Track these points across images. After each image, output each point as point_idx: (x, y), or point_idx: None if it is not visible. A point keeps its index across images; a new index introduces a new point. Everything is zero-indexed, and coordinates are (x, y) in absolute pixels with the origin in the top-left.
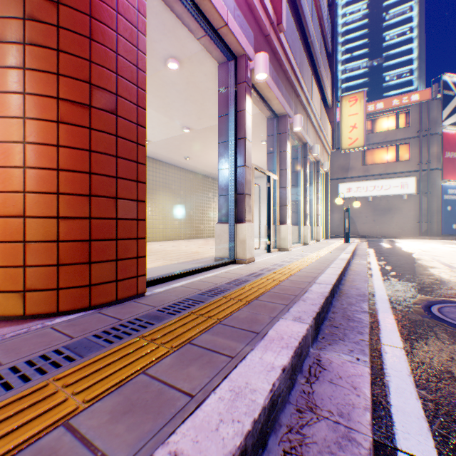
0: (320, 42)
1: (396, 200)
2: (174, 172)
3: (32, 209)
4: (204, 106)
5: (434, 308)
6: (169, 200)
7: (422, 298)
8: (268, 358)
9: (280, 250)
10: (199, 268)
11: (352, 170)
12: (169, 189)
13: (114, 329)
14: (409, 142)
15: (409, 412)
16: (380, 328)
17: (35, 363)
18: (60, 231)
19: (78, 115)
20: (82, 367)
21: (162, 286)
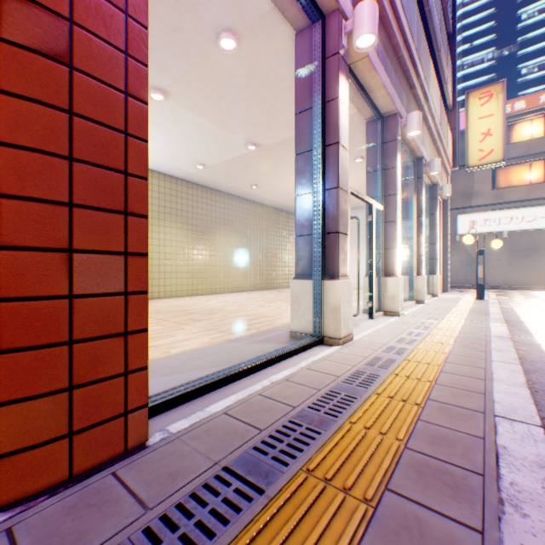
0: (439, 14)
1: None
2: (238, 205)
3: None
4: (274, 109)
5: None
6: (231, 241)
7: None
8: None
9: (386, 314)
10: (263, 360)
11: (477, 196)
12: (231, 227)
13: None
14: None
15: None
16: None
17: None
18: None
19: None
20: None
21: (190, 408)
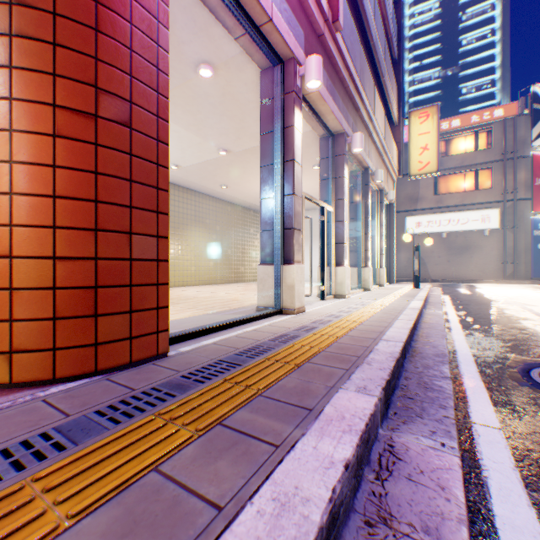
0: (384, 46)
1: (475, 237)
2: (208, 203)
3: (21, 247)
4: (243, 123)
5: (534, 373)
6: (202, 237)
7: (517, 360)
8: (325, 447)
9: (336, 297)
10: (237, 320)
11: (422, 201)
12: (202, 223)
13: (123, 403)
14: (491, 167)
15: (521, 526)
16: (468, 399)
17: (13, 454)
18: (57, 275)
19: (80, 127)
20: (73, 460)
21: (189, 343)
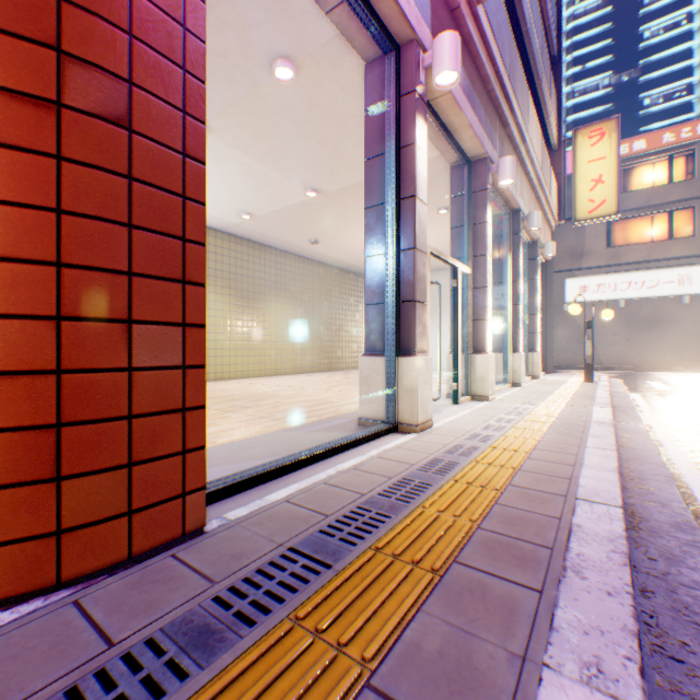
0: (540, 35)
1: (669, 306)
2: (293, 264)
3: None
4: (339, 149)
5: None
6: (285, 310)
7: None
8: None
9: (474, 399)
10: (328, 448)
11: (589, 256)
12: (285, 292)
13: None
14: (693, 206)
15: None
16: None
17: None
18: None
19: (25, 125)
20: None
21: (247, 497)
